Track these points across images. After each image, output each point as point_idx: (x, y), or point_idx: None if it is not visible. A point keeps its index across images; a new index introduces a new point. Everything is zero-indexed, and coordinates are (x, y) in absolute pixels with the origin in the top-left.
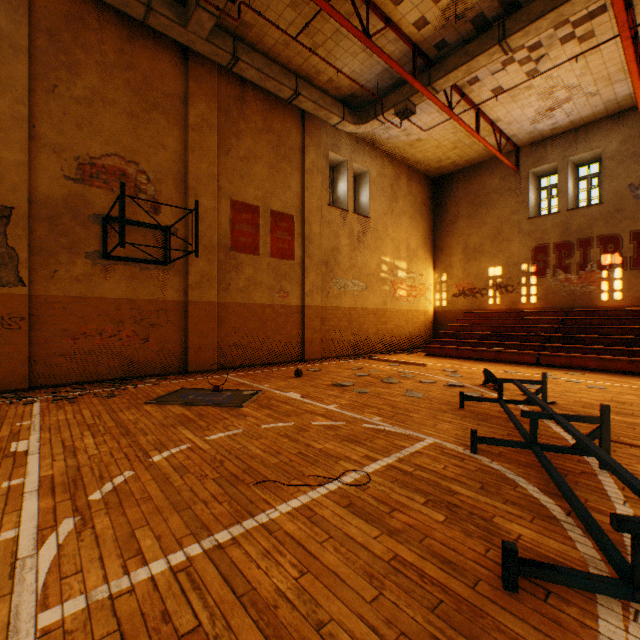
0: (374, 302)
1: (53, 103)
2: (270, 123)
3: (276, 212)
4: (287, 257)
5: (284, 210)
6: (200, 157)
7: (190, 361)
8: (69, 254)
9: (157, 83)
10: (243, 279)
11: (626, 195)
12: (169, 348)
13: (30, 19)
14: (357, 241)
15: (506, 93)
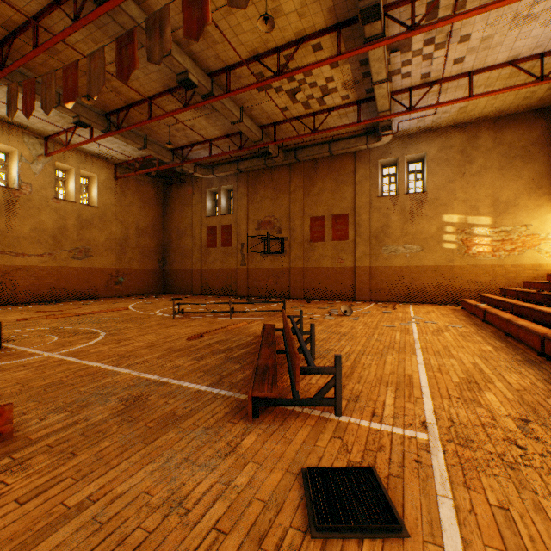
0: (433, 260)
1: (252, 207)
2: (332, 168)
3: (336, 215)
4: (343, 239)
5: (341, 212)
6: (295, 204)
7: (291, 293)
8: (256, 254)
9: (280, 181)
10: (316, 255)
11: None
12: (284, 287)
13: (248, 184)
14: (410, 214)
15: (472, 54)
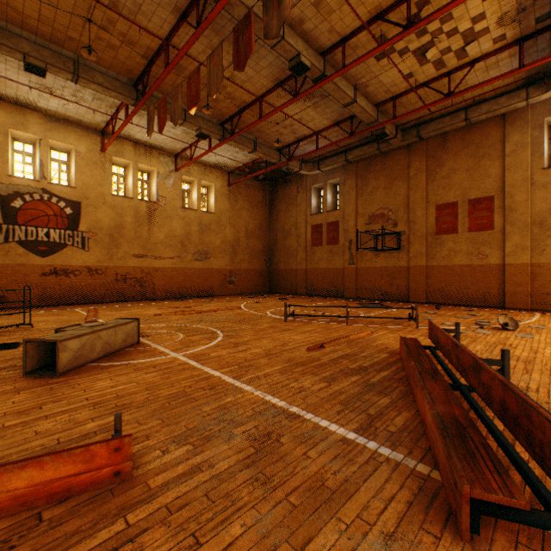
0: None
1: (362, 200)
2: (467, 140)
3: (473, 199)
4: (485, 229)
5: (482, 195)
6: (415, 191)
7: (409, 296)
8: (366, 252)
9: (395, 167)
10: (444, 250)
11: None
12: (401, 289)
13: (356, 175)
14: None
15: None
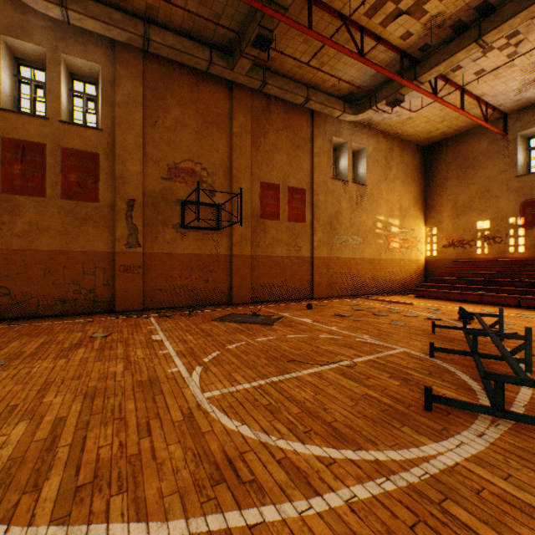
0: (370, 253)
1: (155, 132)
2: (287, 122)
3: (292, 188)
4: (300, 221)
5: (298, 186)
6: (240, 154)
7: (233, 296)
8: (163, 226)
9: (213, 108)
10: (268, 238)
11: None
12: (220, 287)
13: (143, 83)
14: (355, 205)
15: (488, 73)
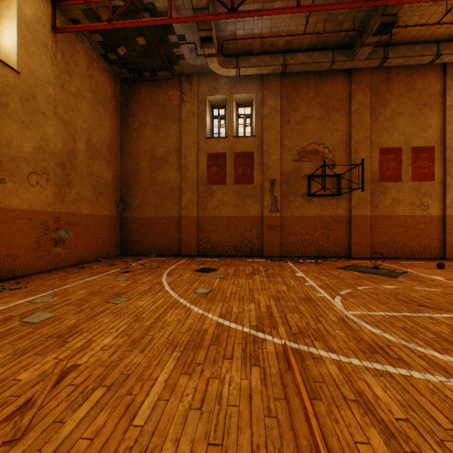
0: None
1: (288, 128)
2: (410, 85)
3: (416, 148)
4: (426, 179)
5: (424, 144)
6: (358, 128)
7: (352, 251)
8: (294, 196)
9: (333, 96)
10: (388, 199)
11: None
12: (339, 243)
13: (280, 96)
14: None
15: None
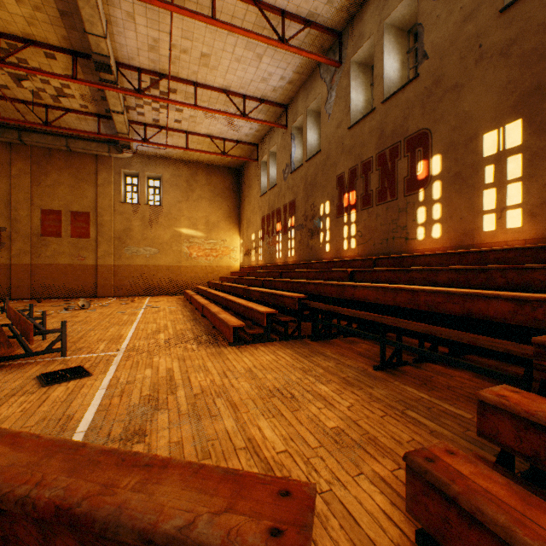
0: (168, 261)
1: None
2: (71, 162)
3: (76, 212)
4: (85, 237)
5: (82, 210)
6: (19, 190)
7: (13, 293)
8: None
9: None
10: (51, 251)
11: (282, 178)
12: (2, 287)
13: None
14: (150, 222)
15: (186, 121)
